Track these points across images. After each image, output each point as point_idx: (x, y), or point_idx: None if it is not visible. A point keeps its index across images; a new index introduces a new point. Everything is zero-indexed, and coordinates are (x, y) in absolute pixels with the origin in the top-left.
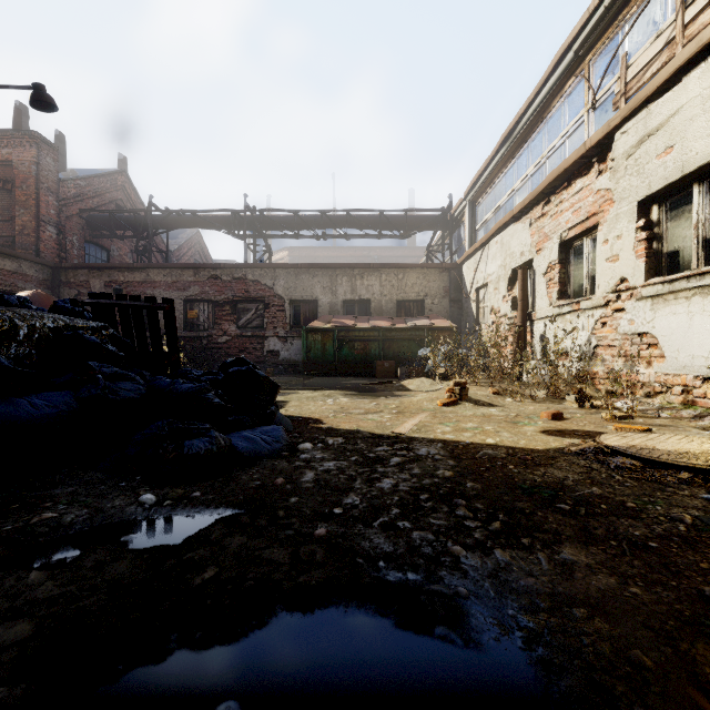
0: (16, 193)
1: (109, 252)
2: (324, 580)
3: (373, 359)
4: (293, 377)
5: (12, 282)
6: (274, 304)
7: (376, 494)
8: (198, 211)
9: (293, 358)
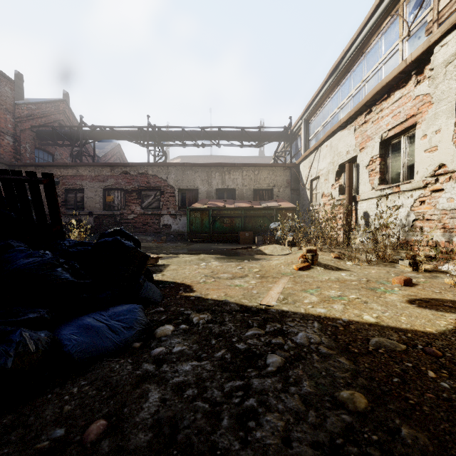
0: None
1: (53, 156)
2: None
3: (237, 231)
4: (180, 243)
5: None
6: (167, 192)
7: None
8: (114, 127)
9: (181, 230)
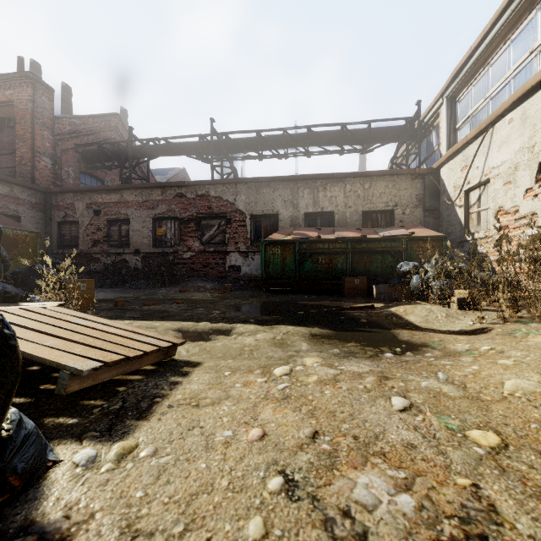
0: (16, 128)
1: (103, 182)
2: None
3: (339, 275)
4: (250, 294)
5: (4, 204)
6: (235, 219)
7: None
8: (170, 138)
9: (254, 274)
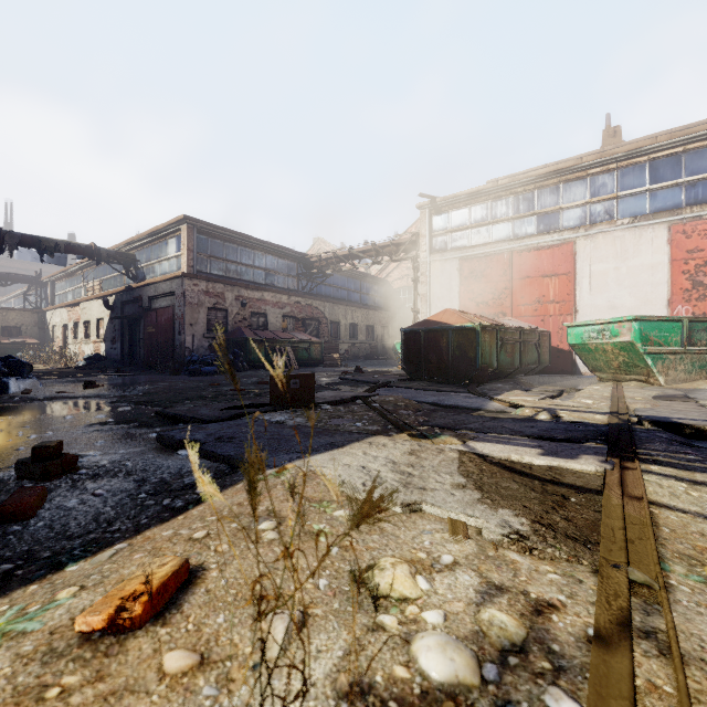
0: None
1: None
2: None
3: None
4: None
5: None
6: None
7: None
8: None
9: None
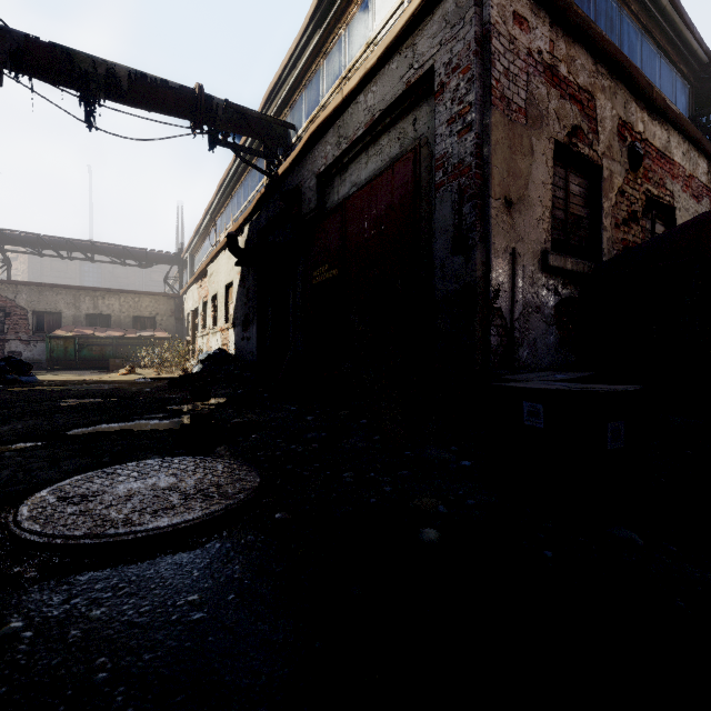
0: None
1: None
2: (48, 385)
3: (108, 358)
4: (37, 371)
5: None
6: (16, 313)
7: (65, 384)
8: None
9: (37, 358)
